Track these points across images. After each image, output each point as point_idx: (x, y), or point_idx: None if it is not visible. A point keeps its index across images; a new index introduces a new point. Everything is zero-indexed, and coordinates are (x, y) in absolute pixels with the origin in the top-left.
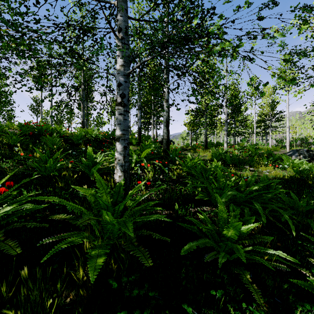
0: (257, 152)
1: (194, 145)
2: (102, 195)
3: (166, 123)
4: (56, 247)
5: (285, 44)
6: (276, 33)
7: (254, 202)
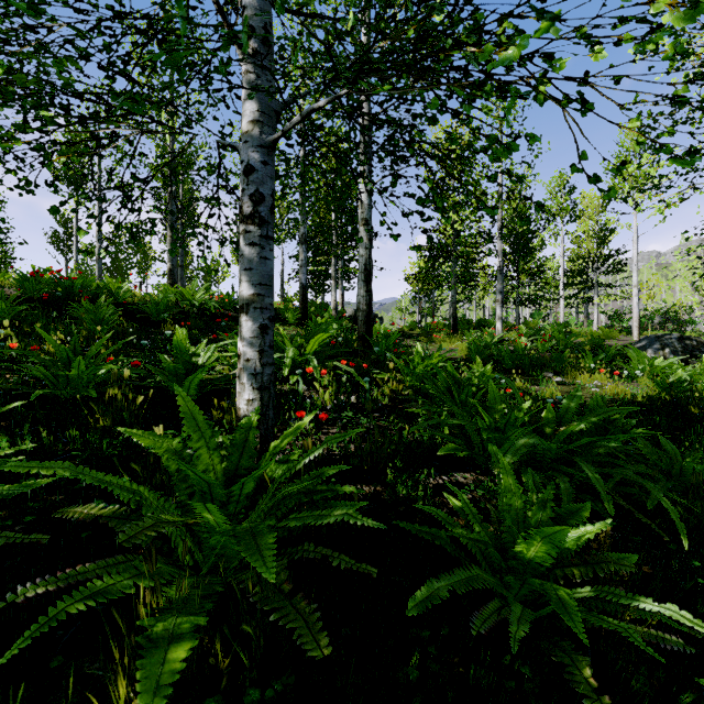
0: (569, 341)
1: (428, 327)
2: (197, 452)
3: (365, 274)
4: (52, 611)
5: (686, 52)
6: (653, 31)
7: (581, 463)
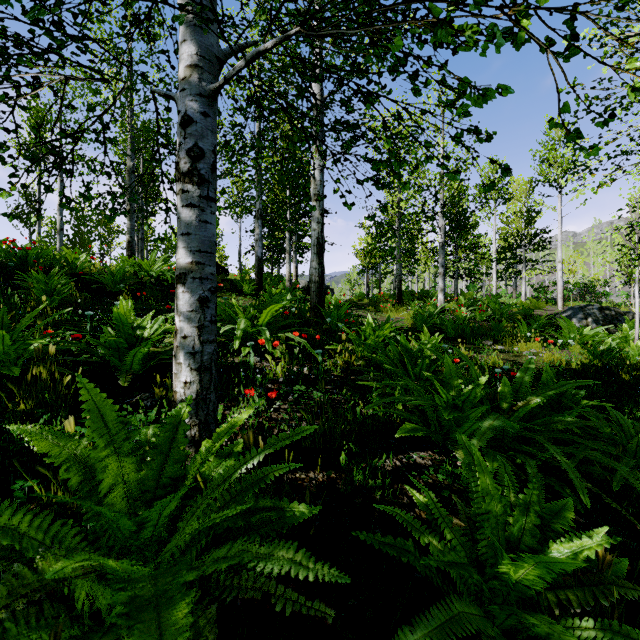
0: (504, 311)
1: (375, 297)
2: (103, 462)
3: (317, 247)
4: None
5: None
6: None
7: (547, 444)
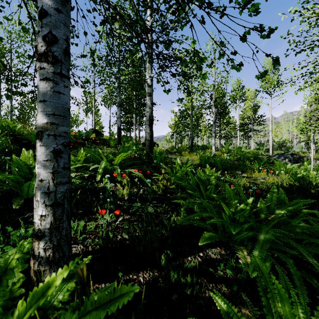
0: (245, 155)
1: (179, 148)
2: None
3: (149, 121)
4: None
5: None
6: None
7: (299, 248)
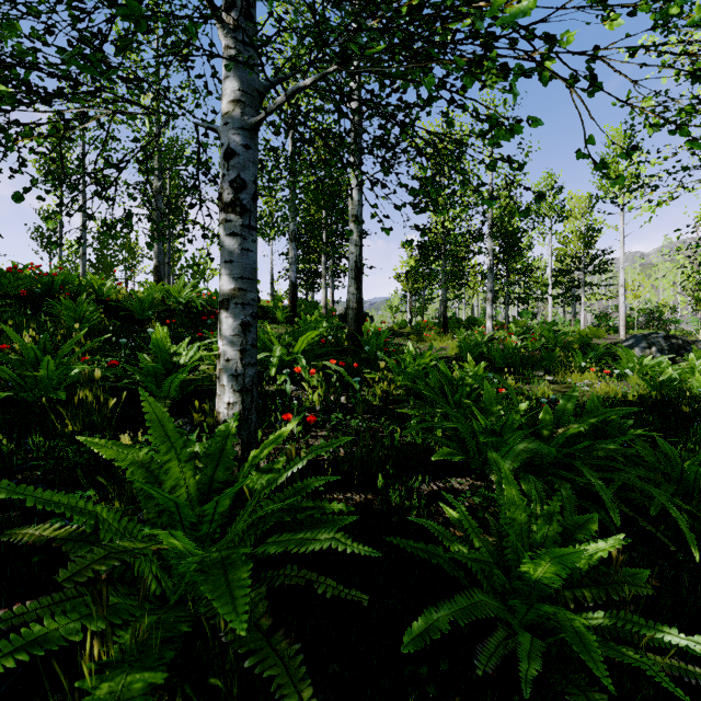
0: (559, 340)
1: (418, 325)
2: (166, 465)
3: (355, 271)
4: None
5: None
6: None
7: (583, 468)
